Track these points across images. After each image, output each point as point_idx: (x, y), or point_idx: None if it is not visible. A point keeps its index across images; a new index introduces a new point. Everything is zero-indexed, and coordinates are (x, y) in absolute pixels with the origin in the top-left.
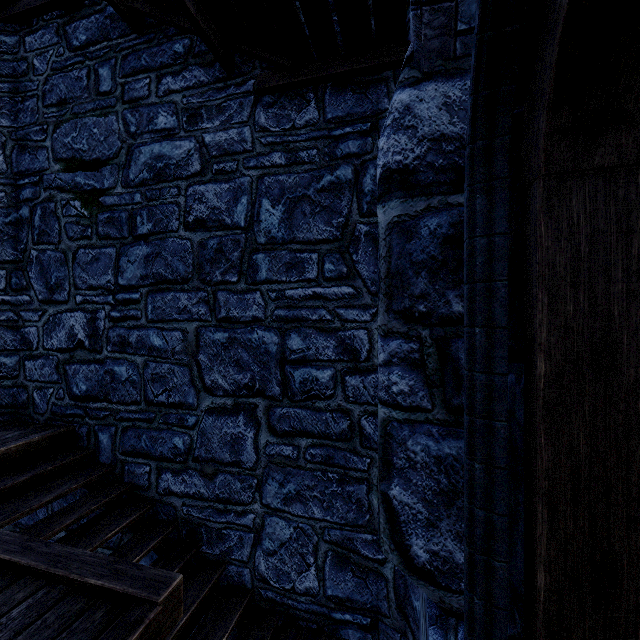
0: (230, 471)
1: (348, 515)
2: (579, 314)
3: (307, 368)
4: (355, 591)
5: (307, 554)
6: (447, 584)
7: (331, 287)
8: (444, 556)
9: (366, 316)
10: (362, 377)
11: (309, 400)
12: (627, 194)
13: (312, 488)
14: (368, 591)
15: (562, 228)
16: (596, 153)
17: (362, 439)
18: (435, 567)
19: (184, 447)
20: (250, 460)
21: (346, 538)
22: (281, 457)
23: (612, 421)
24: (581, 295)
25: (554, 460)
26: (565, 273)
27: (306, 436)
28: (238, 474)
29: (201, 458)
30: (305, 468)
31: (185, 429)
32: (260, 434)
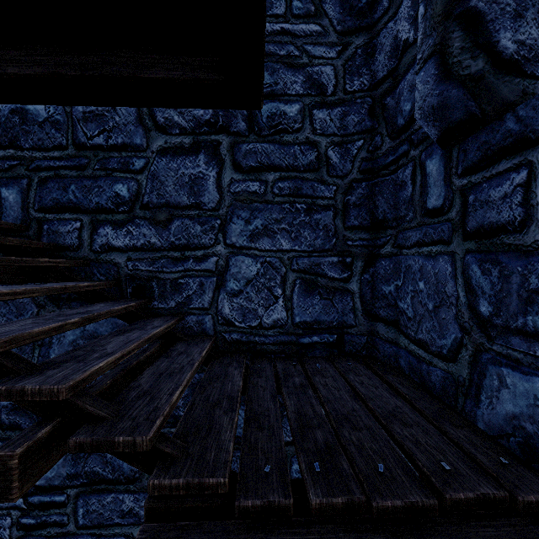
0: (188, 215)
1: (316, 242)
2: None
3: (275, 103)
4: (322, 313)
5: (275, 287)
6: (532, 72)
7: (299, 24)
8: (530, 44)
9: (333, 53)
10: (329, 110)
11: (277, 134)
12: None
13: (280, 221)
14: (334, 310)
15: None
16: None
17: (329, 168)
18: (522, 56)
19: (129, 194)
20: (212, 200)
21: (314, 264)
22: (247, 194)
23: None
24: None
25: None
26: None
27: (274, 170)
28: (198, 217)
29: (152, 204)
30: (273, 202)
31: (130, 174)
32: (224, 172)
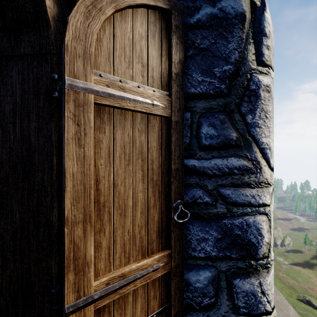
0: None
1: None
2: (16, 140)
3: None
4: None
5: None
6: None
7: None
8: None
9: None
10: None
11: None
12: (38, 71)
13: None
14: None
15: (8, 89)
16: (21, 45)
17: None
18: None
19: None
20: None
21: None
22: None
23: (31, 203)
24: (17, 129)
25: (4, 228)
26: (10, 116)
27: None
28: None
29: None
30: None
31: None
32: None
